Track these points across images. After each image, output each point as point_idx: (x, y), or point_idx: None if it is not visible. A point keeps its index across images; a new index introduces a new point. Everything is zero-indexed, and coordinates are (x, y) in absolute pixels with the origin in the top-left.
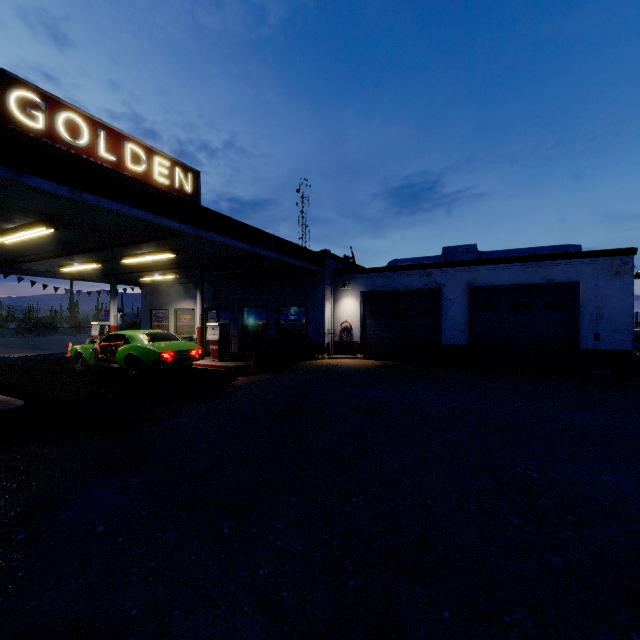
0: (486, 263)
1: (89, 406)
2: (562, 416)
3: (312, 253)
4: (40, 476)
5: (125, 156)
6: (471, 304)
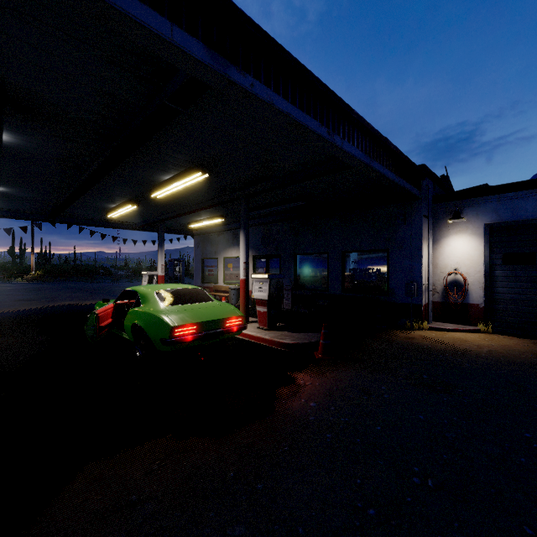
0: None
1: None
2: None
3: (409, 164)
4: None
5: None
6: None
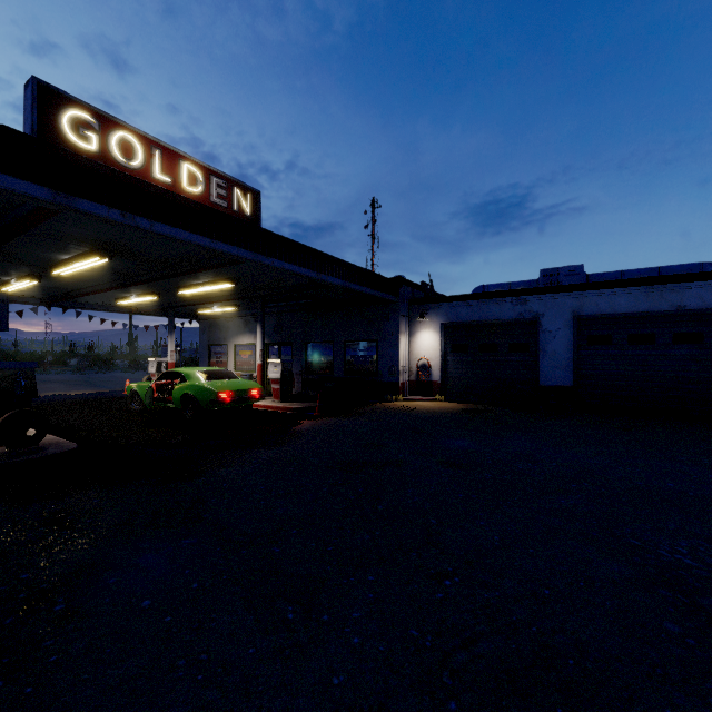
0: (596, 287)
1: (143, 451)
2: (709, 479)
3: (385, 280)
4: (86, 532)
5: (181, 177)
6: (577, 337)
